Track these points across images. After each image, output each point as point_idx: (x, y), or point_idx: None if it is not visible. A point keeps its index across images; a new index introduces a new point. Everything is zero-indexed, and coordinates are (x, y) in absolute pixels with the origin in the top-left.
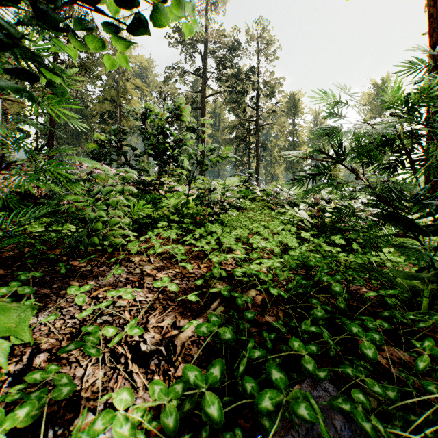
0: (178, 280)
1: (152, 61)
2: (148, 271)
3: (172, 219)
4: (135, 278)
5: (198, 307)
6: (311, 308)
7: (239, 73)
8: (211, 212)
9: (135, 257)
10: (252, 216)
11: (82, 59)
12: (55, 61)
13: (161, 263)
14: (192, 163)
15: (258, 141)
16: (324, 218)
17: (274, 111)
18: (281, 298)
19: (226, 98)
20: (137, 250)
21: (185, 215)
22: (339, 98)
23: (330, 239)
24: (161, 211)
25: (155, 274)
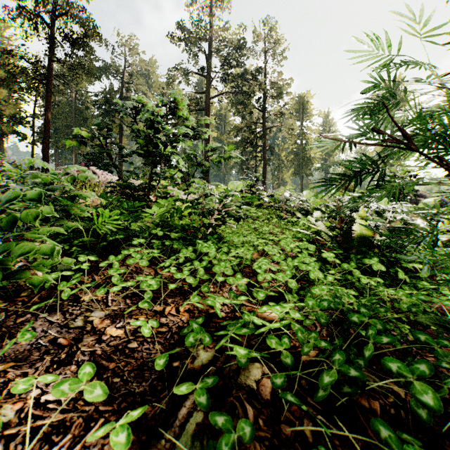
0: (137, 341)
1: (155, 61)
2: (96, 322)
3: (157, 232)
4: (67, 340)
5: (154, 414)
6: (379, 449)
7: (245, 73)
8: (206, 224)
9: (87, 294)
10: (258, 227)
11: (79, 58)
12: (50, 59)
13: (122, 304)
14: (192, 166)
15: (265, 144)
16: (348, 231)
17: (282, 113)
18: (306, 382)
19: (231, 99)
20: (70, 293)
21: (173, 227)
22: (400, 45)
23: (359, 260)
24: (143, 223)
25: (104, 329)
